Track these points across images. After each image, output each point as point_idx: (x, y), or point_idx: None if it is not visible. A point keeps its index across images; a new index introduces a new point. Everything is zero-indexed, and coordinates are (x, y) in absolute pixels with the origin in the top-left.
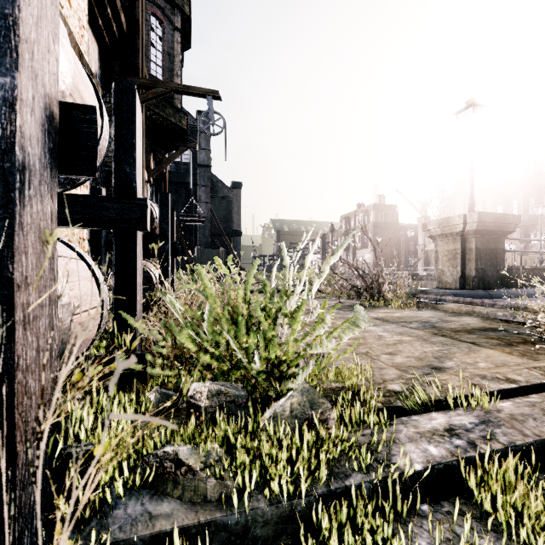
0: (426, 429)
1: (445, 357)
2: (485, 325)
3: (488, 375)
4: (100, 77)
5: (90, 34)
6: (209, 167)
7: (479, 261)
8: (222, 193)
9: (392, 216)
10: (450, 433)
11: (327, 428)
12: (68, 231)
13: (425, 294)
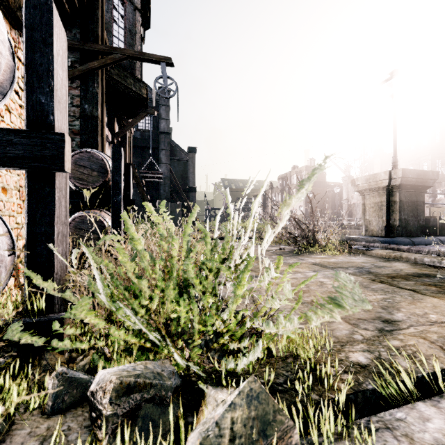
0: None
1: (392, 307)
2: (417, 271)
3: None
4: None
5: None
6: (168, 134)
7: (402, 212)
8: (180, 156)
9: (320, 176)
10: None
11: None
12: (2, 178)
13: (355, 241)
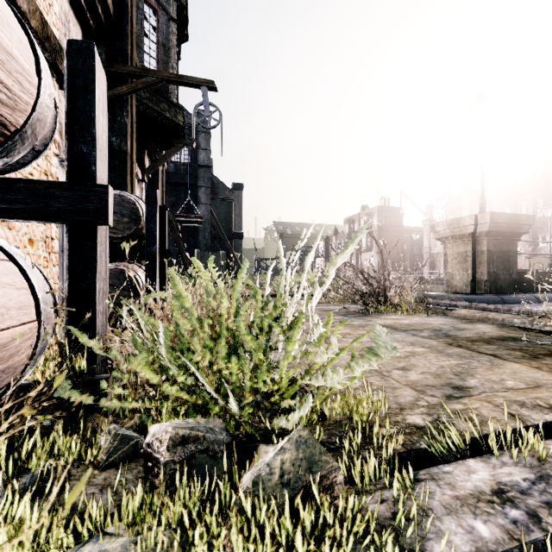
0: (467, 491)
1: (466, 373)
2: (503, 334)
3: (527, 402)
4: None
5: (72, 15)
6: (209, 167)
7: (490, 264)
8: (223, 195)
9: (396, 219)
10: (501, 498)
11: (332, 498)
12: (29, 228)
13: (434, 299)
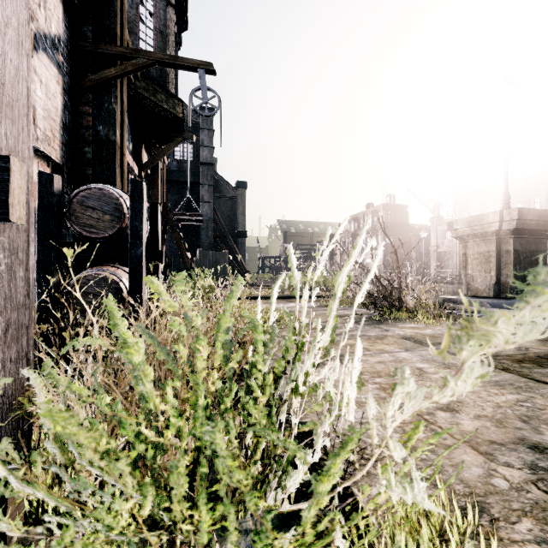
0: None
1: (536, 418)
2: None
3: None
4: (65, 42)
5: None
6: (212, 165)
7: (517, 265)
8: (227, 193)
9: (402, 216)
10: None
11: None
12: None
13: (454, 303)
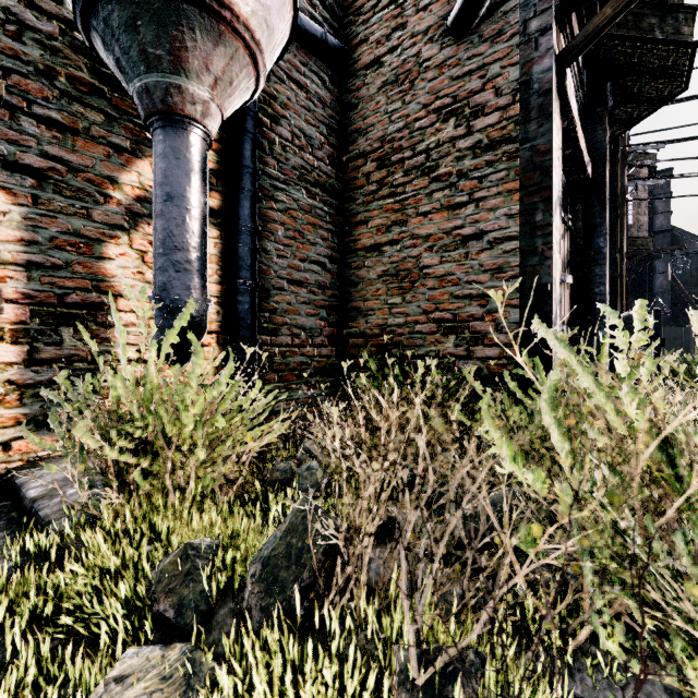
0: None
1: None
2: None
3: None
4: None
5: None
6: (668, 231)
7: None
8: (690, 248)
9: None
10: None
11: None
12: None
13: None
